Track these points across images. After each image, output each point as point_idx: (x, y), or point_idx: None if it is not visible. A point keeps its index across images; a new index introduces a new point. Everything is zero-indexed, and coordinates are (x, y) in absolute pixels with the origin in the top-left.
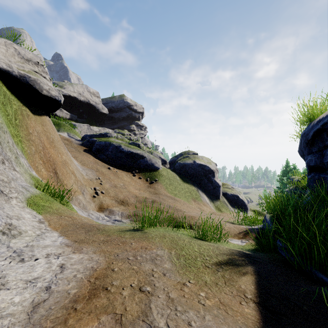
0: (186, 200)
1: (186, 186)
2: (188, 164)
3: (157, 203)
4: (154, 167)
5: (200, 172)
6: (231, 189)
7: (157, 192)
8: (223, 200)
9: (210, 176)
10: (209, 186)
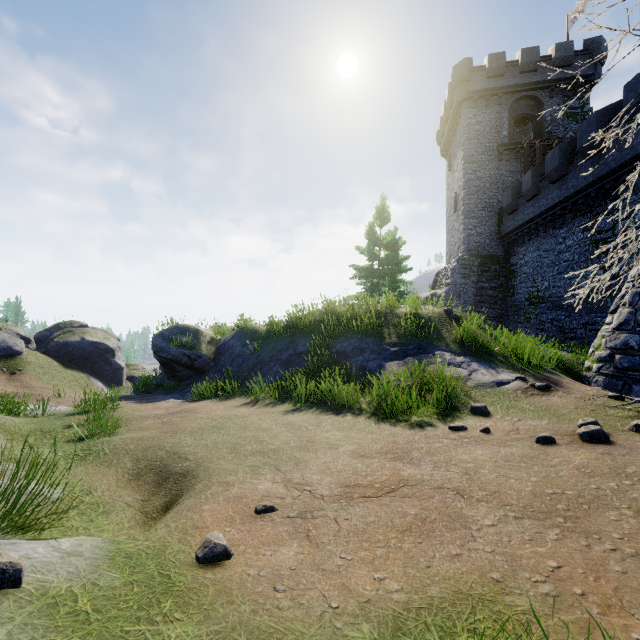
0: (72, 390)
1: (71, 374)
2: (74, 343)
3: (37, 395)
4: (13, 351)
5: (93, 352)
6: (142, 371)
7: (27, 385)
8: (128, 385)
9: (108, 356)
10: (107, 370)
